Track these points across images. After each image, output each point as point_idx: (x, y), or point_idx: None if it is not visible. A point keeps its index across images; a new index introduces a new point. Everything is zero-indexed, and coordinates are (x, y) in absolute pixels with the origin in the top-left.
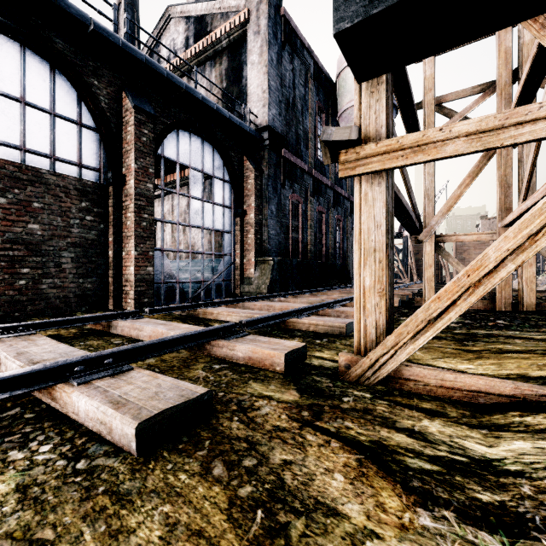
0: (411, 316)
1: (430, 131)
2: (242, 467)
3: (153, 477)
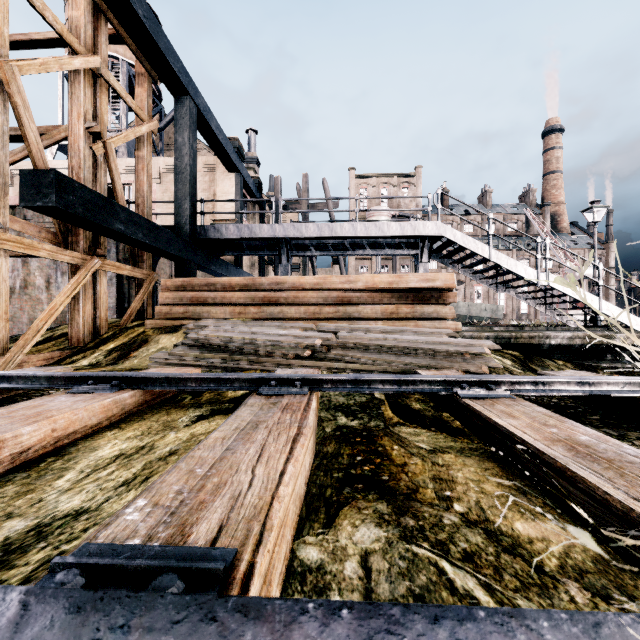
0: (31, 330)
1: (35, 242)
2: None
3: None
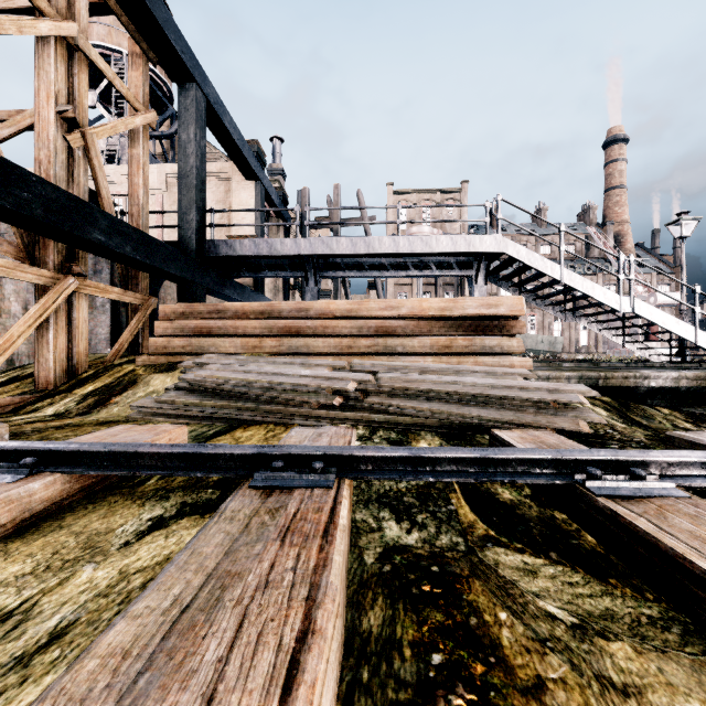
0: None
1: None
2: (33, 432)
3: (30, 439)
